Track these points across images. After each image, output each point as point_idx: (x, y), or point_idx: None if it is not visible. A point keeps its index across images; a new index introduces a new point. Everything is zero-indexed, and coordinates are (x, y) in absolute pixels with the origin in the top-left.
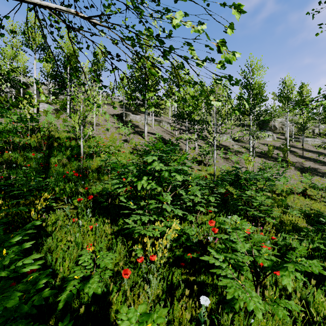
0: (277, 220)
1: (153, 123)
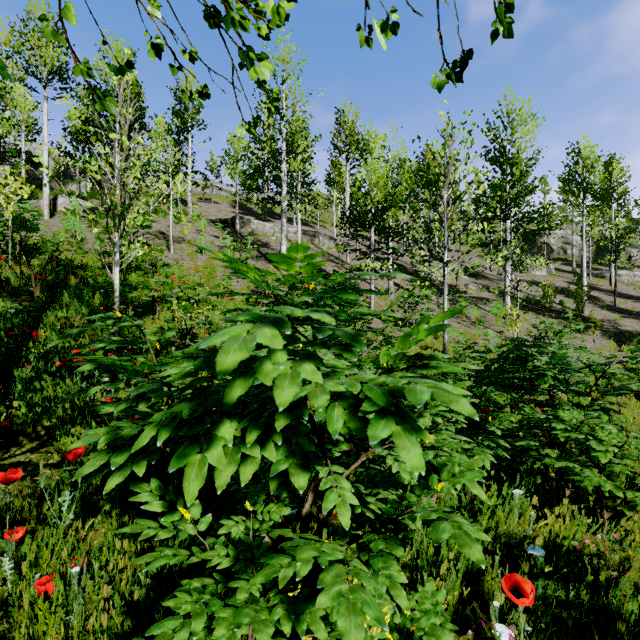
0: (620, 479)
1: (299, 238)
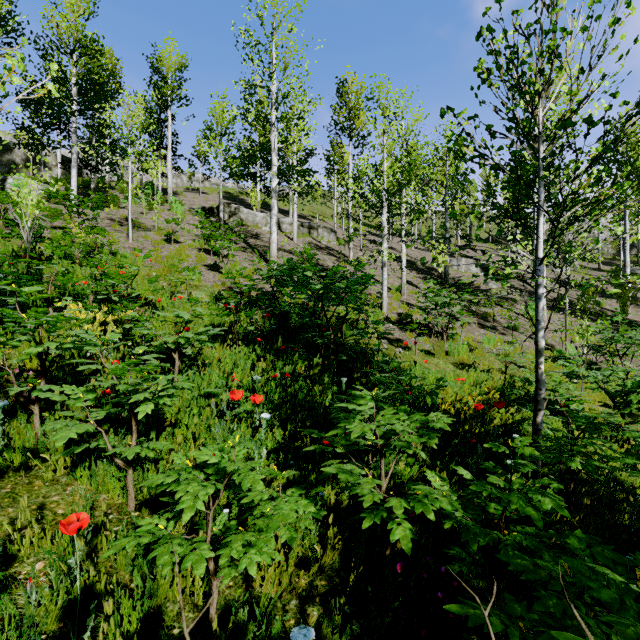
0: None
1: (294, 229)
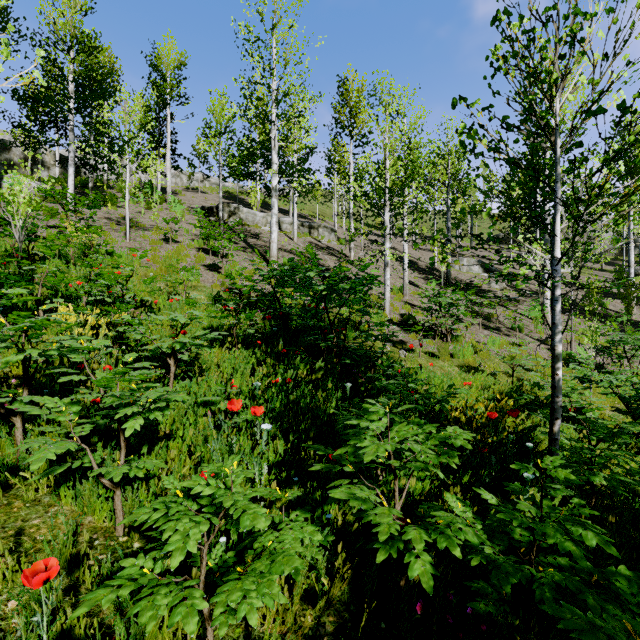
0: None
1: (294, 229)
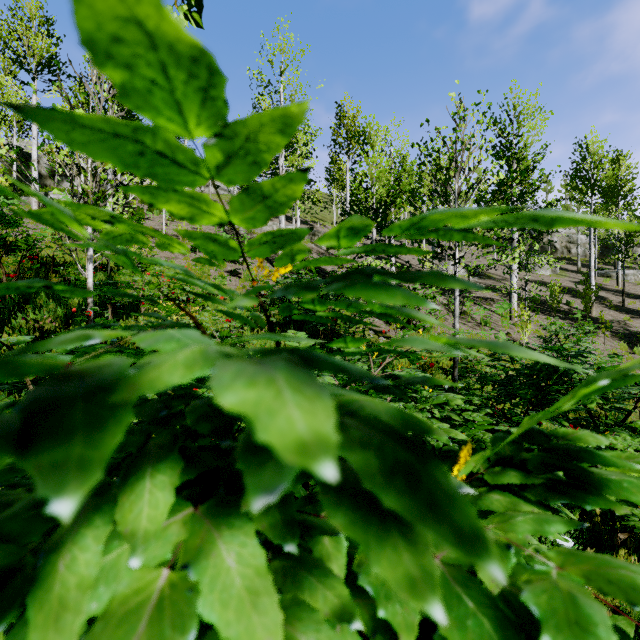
0: None
1: None
